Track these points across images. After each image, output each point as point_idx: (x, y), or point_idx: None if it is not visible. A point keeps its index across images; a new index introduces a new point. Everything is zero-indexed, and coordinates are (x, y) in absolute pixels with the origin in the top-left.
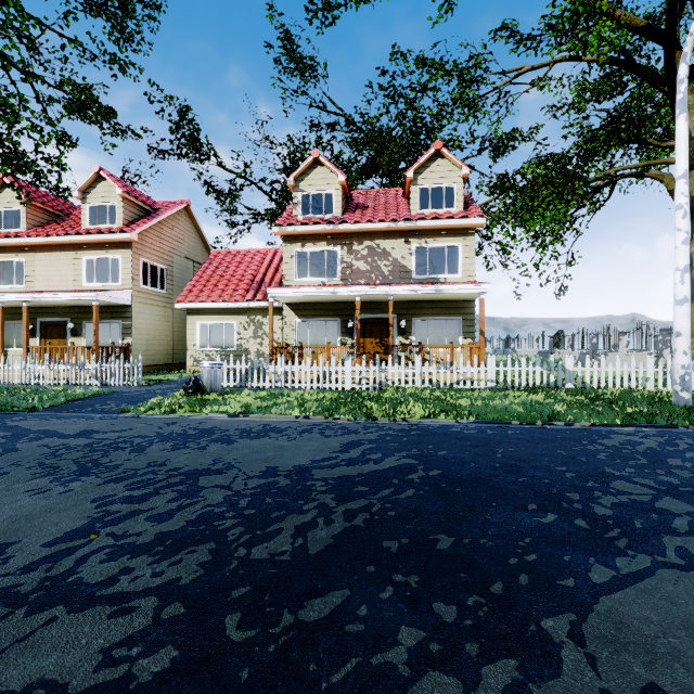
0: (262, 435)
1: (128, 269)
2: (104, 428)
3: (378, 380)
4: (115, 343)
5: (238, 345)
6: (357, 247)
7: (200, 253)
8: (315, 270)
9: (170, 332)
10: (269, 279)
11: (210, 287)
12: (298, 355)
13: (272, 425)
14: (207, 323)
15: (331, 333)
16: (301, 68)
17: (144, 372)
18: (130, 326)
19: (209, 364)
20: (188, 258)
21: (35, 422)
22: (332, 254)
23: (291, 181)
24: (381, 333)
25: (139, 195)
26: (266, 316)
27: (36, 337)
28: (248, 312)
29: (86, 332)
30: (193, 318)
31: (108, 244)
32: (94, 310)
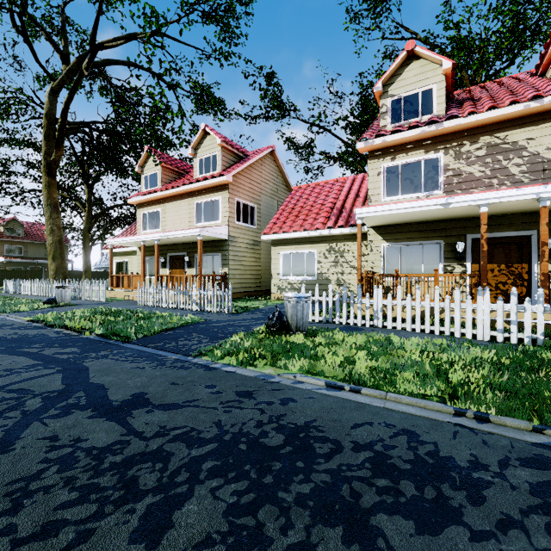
0: (436, 502)
1: (225, 208)
2: (158, 394)
3: (543, 327)
4: (216, 272)
5: (318, 274)
6: (468, 148)
7: (282, 192)
8: (407, 185)
9: (259, 262)
10: (350, 204)
11: (292, 218)
12: (393, 285)
13: (426, 441)
14: (289, 253)
15: (430, 259)
16: (373, 5)
17: (238, 298)
18: (227, 258)
19: (294, 297)
20: (273, 197)
21: (108, 363)
22: (431, 162)
23: (378, 87)
24: (507, 257)
25: (234, 145)
26: (347, 243)
27: (166, 268)
28: (329, 240)
29: (196, 263)
30: (277, 248)
31: (211, 189)
32: (199, 244)
